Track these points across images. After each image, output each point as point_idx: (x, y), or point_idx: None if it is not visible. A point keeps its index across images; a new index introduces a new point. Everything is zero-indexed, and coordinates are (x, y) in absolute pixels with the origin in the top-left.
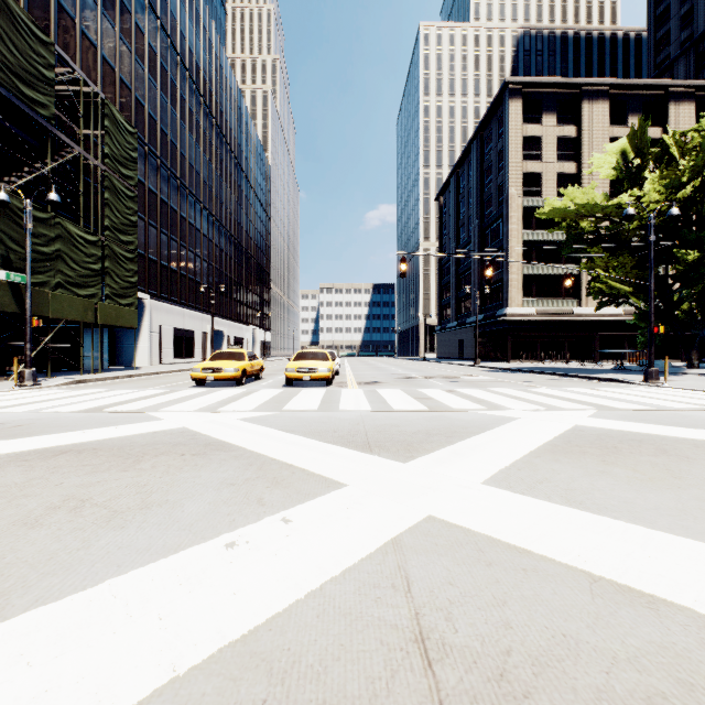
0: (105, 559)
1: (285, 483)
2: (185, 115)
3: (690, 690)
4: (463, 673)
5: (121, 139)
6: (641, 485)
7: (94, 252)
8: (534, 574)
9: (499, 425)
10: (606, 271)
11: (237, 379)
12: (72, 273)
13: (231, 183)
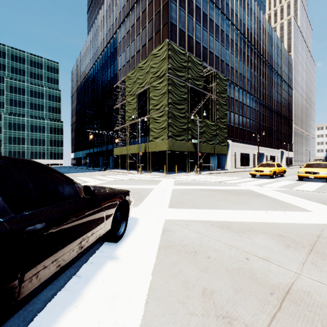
0: (236, 208)
1: (287, 207)
2: (245, 59)
3: None
4: None
5: (222, 84)
6: None
7: (213, 128)
8: None
9: None
10: None
11: (270, 175)
12: (207, 137)
13: (268, 79)
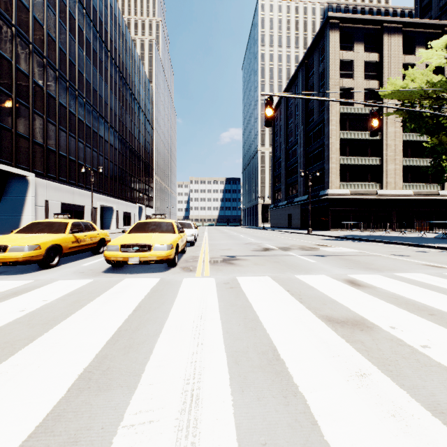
0: None
1: None
2: (75, 31)
3: None
4: None
5: None
6: None
7: None
8: None
9: None
10: None
11: (35, 261)
12: None
13: (120, 96)
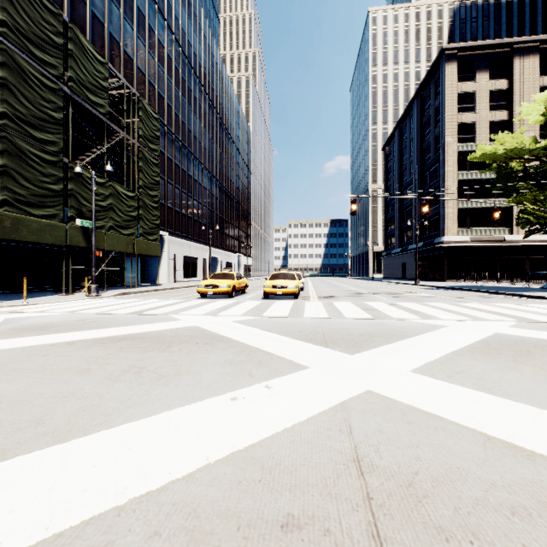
0: (159, 401)
1: (267, 364)
2: (191, 101)
3: (545, 507)
4: (383, 480)
5: (150, 123)
6: (544, 379)
7: (132, 204)
8: (442, 431)
9: (430, 331)
10: (534, 204)
11: (229, 293)
12: (119, 219)
13: (223, 148)
